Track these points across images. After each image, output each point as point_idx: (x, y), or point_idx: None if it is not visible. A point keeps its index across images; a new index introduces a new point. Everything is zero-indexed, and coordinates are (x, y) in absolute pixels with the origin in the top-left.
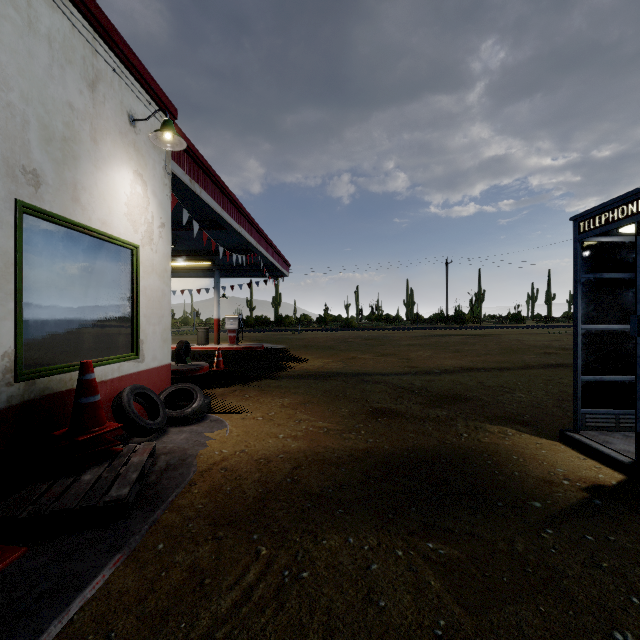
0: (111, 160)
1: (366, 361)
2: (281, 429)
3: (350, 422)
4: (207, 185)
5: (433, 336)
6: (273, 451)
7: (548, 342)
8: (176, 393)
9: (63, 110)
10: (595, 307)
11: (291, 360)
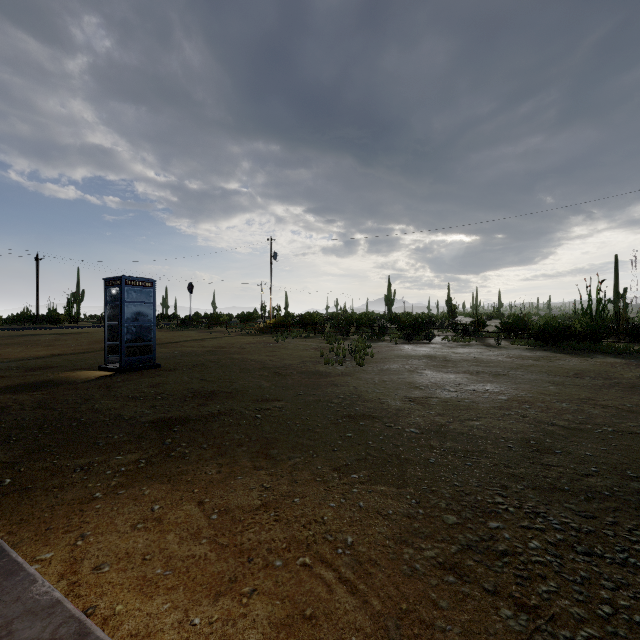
0: None
1: None
2: None
3: None
4: None
5: (22, 336)
6: None
7: None
8: None
9: None
10: (113, 315)
11: None
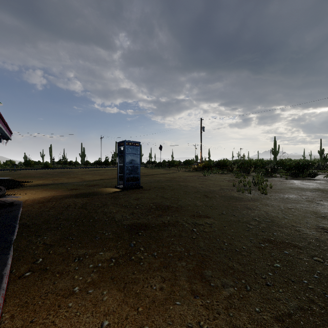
0: None
1: (63, 180)
2: (42, 194)
3: (64, 191)
4: None
5: (93, 170)
6: (44, 196)
7: None
8: None
9: None
10: (121, 160)
11: (22, 182)
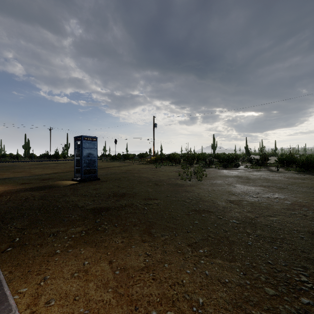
0: None
1: (8, 174)
2: None
3: (15, 186)
4: None
5: (42, 164)
6: None
7: None
8: None
9: None
10: (78, 154)
11: None
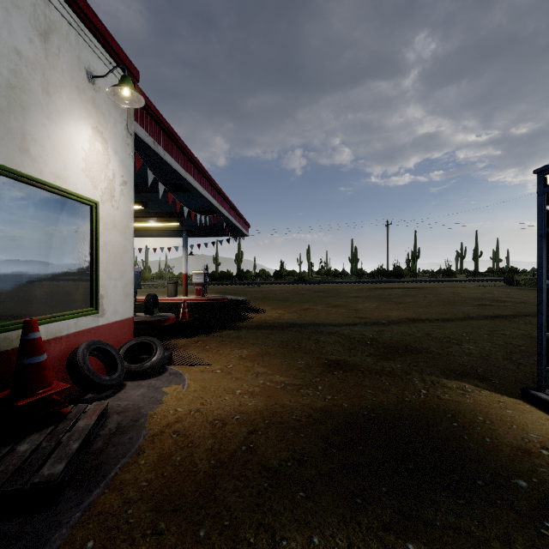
0: (67, 114)
1: (318, 312)
2: (238, 384)
3: (307, 376)
4: (171, 148)
5: (377, 289)
6: (229, 411)
7: (481, 294)
8: (137, 346)
9: (8, 56)
10: None
11: (250, 311)
